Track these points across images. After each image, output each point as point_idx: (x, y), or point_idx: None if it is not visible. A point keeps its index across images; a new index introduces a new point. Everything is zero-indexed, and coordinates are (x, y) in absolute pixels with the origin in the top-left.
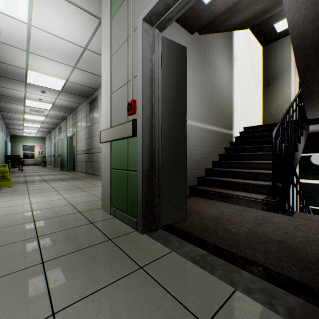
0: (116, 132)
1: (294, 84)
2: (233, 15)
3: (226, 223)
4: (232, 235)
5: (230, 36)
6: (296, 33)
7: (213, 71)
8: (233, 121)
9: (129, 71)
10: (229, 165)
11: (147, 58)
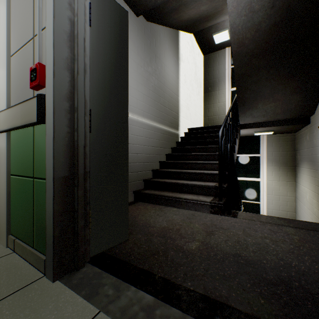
0: (13, 116)
1: (228, 93)
2: (180, 8)
3: (177, 237)
4: (185, 255)
5: (177, 35)
6: (236, 38)
7: (160, 65)
8: (179, 121)
9: (35, 19)
10: (176, 165)
11: (64, 0)
